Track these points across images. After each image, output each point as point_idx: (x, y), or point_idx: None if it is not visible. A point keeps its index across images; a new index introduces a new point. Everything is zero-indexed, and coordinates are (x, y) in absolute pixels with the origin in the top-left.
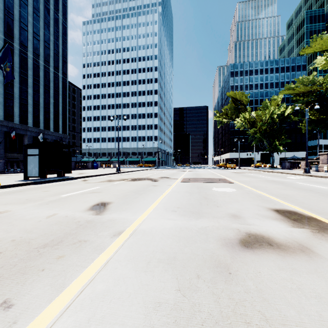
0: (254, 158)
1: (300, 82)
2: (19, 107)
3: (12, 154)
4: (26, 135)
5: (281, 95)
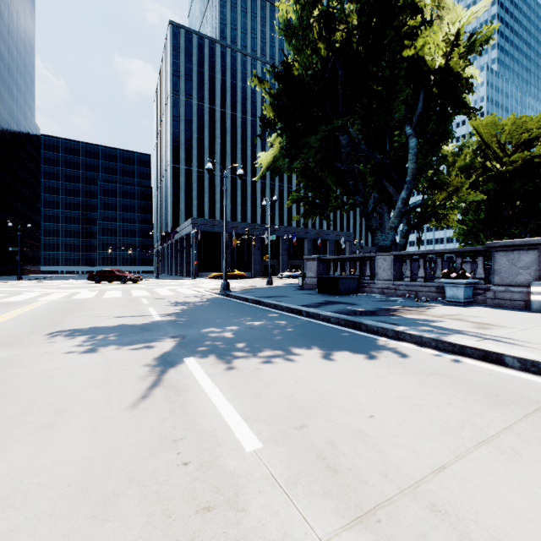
0: None
1: None
2: None
3: None
4: None
5: None
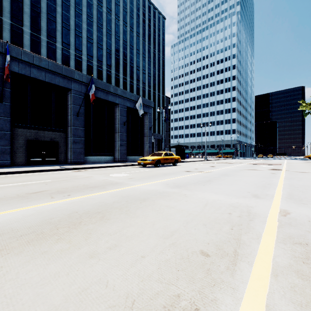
0: None
1: None
2: None
3: None
4: None
5: None
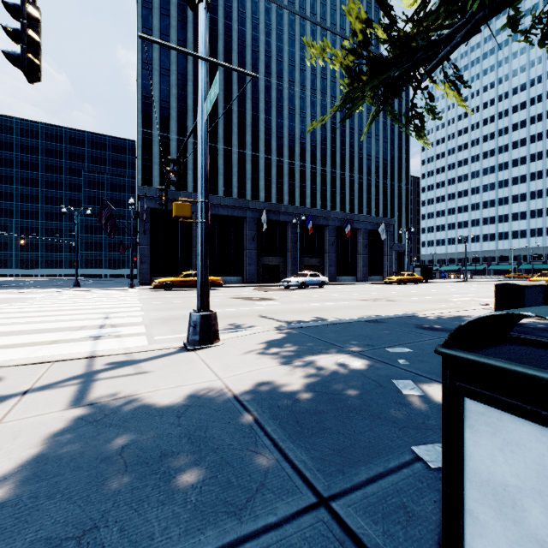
0: None
1: None
2: None
3: None
4: None
5: None
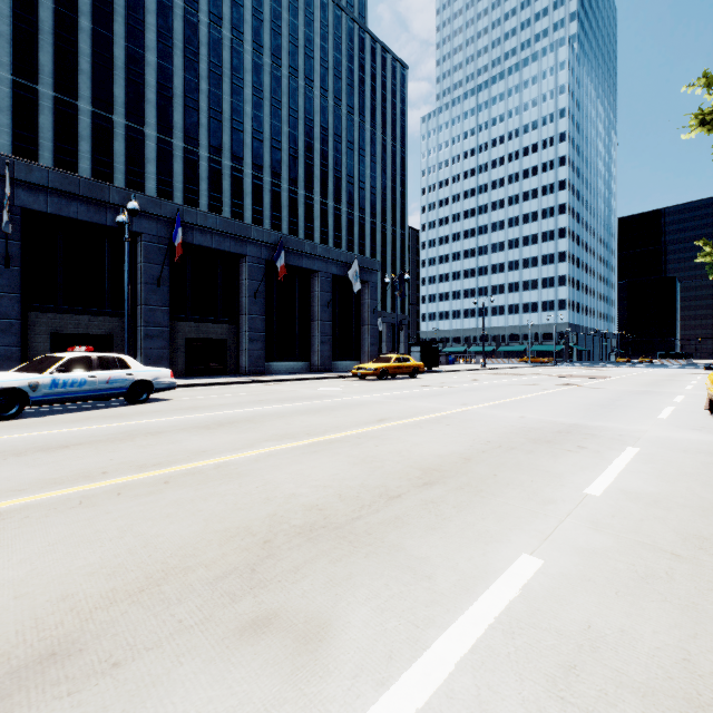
0: None
1: None
2: None
3: None
4: None
5: None
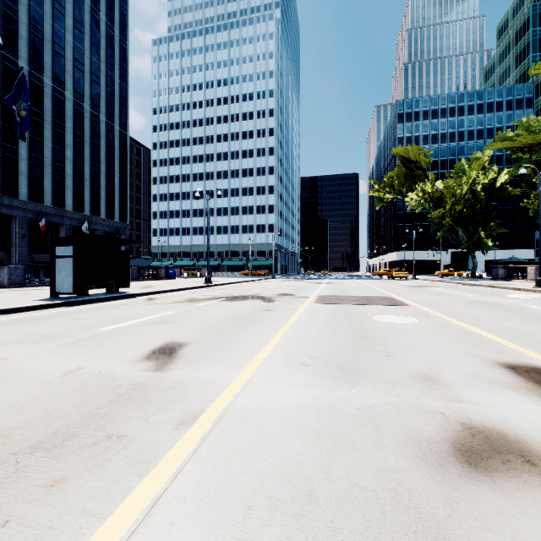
0: (440, 261)
1: (524, 128)
2: (52, 180)
3: (40, 254)
4: (63, 225)
5: (489, 150)
